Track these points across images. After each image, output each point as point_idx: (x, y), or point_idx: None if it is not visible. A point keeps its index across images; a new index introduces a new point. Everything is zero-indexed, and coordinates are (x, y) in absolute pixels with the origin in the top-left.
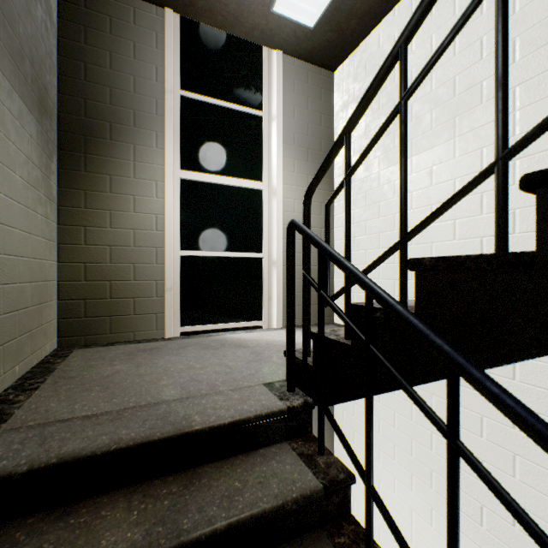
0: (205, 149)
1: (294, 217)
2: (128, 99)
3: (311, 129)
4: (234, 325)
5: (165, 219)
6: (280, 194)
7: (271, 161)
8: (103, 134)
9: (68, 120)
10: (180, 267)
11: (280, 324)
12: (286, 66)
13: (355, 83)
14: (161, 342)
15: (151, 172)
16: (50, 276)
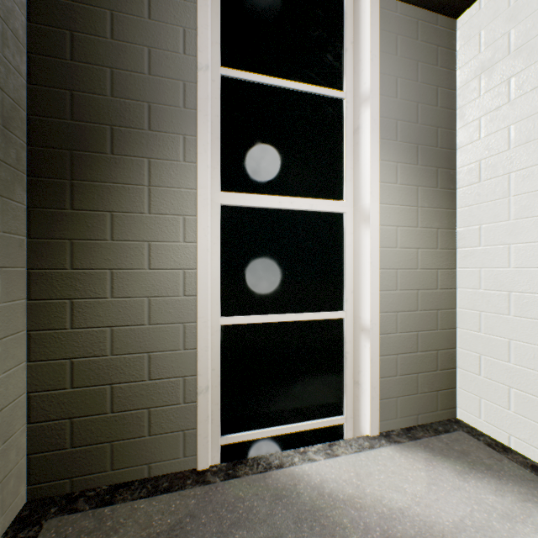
0: (257, 156)
1: (397, 255)
2: (140, 85)
3: (421, 112)
4: (301, 427)
5: (197, 276)
6: (375, 221)
7: (357, 167)
8: (99, 146)
9: (44, 126)
10: (220, 343)
11: (375, 429)
12: (384, 14)
13: (513, 24)
14: (189, 492)
15: (175, 201)
16: (5, 399)
